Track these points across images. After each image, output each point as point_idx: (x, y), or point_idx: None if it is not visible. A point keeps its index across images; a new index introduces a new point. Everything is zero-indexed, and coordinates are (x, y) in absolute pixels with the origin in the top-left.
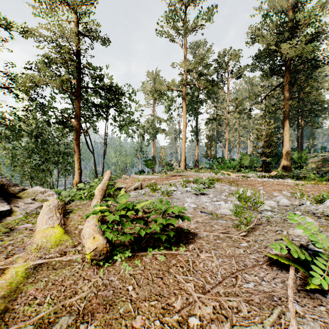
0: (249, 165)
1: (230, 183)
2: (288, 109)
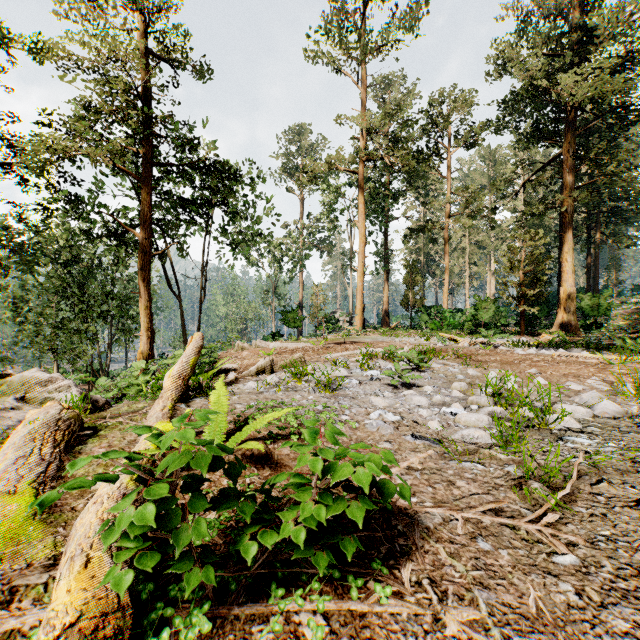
0: (491, 321)
1: (462, 360)
2: (572, 208)
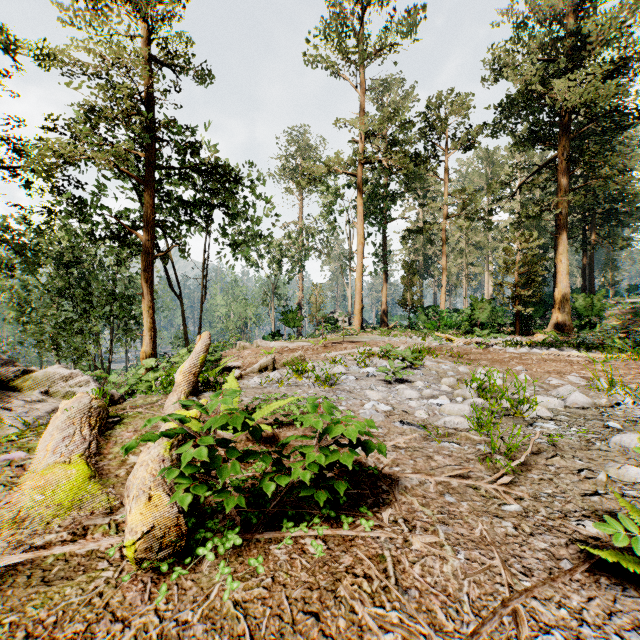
0: (488, 321)
1: (455, 358)
2: (566, 210)
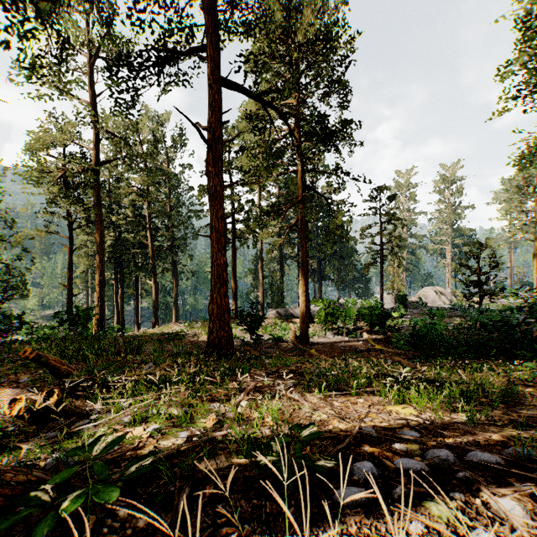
0: None
1: None
2: None
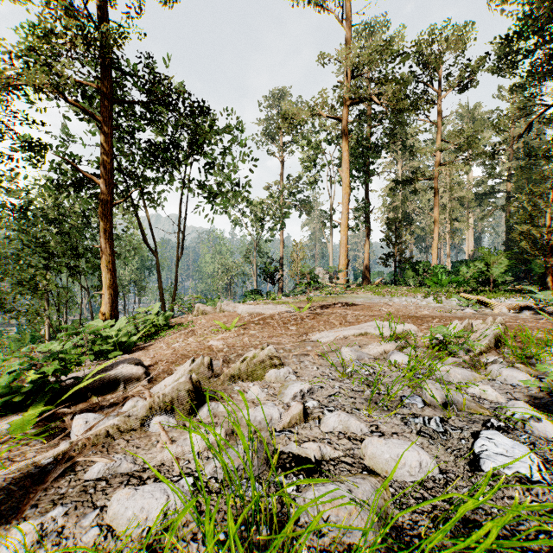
0: (483, 277)
1: None
2: None
